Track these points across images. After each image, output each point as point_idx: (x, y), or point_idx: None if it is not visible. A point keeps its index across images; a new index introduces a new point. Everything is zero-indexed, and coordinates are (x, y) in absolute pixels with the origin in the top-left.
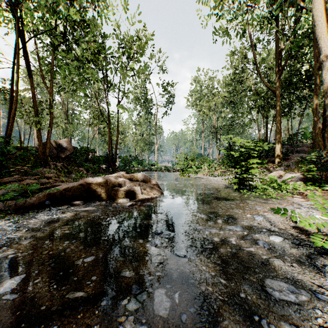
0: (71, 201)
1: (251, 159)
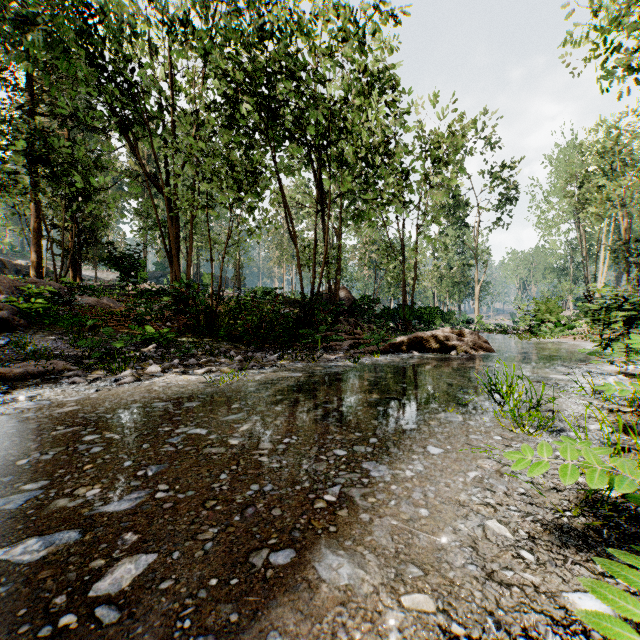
0: (408, 351)
1: (618, 314)
